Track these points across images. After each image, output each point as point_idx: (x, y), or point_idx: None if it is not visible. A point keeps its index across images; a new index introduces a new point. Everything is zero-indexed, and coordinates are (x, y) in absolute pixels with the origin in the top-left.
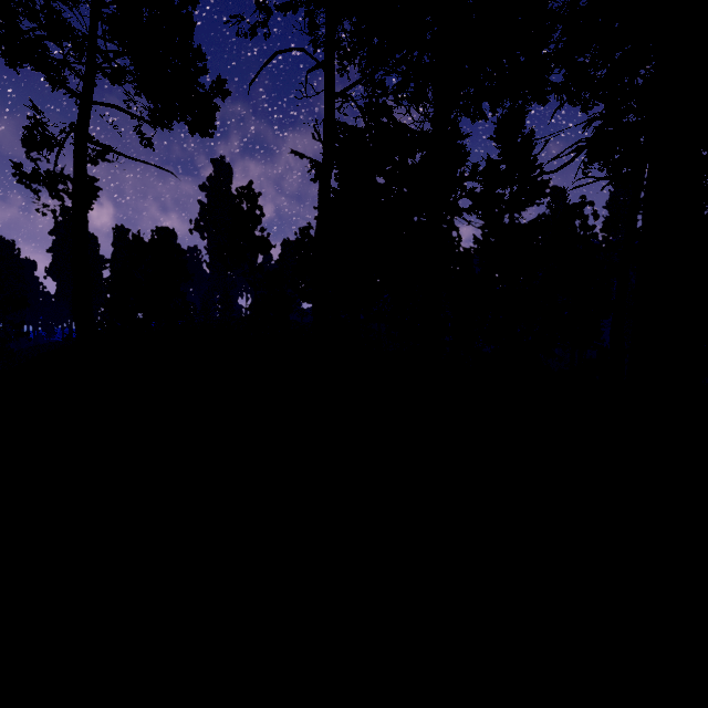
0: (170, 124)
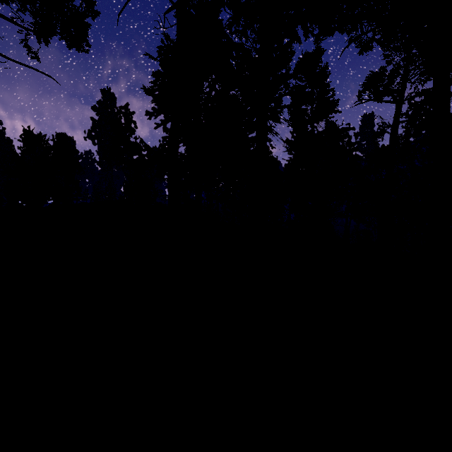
0: (50, 37)
